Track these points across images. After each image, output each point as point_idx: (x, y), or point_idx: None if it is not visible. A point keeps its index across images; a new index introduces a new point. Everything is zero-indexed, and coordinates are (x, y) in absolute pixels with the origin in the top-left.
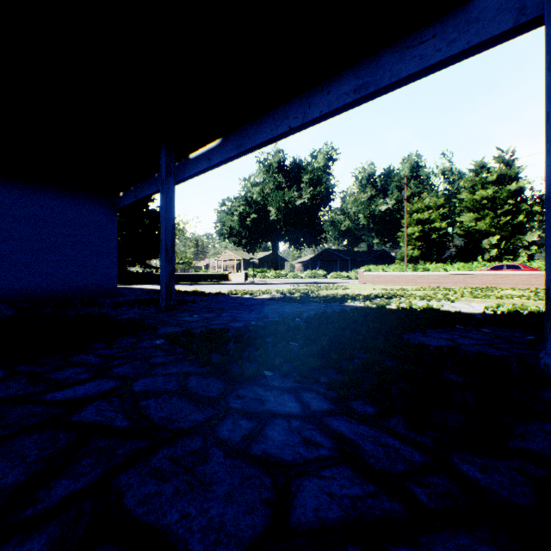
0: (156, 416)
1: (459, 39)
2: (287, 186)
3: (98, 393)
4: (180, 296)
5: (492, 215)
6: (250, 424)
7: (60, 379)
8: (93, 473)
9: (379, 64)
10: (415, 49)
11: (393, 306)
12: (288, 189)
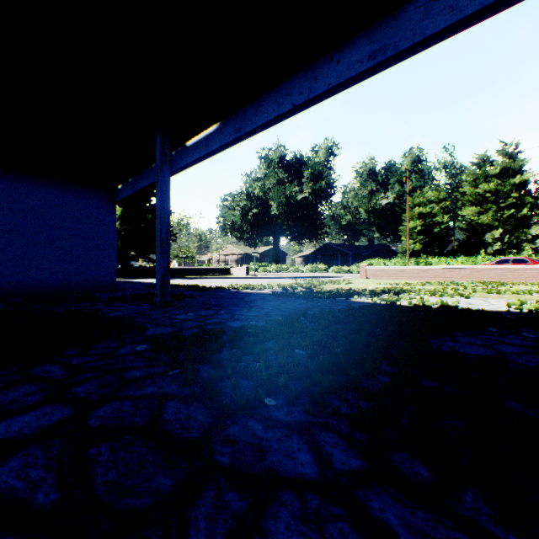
0: (102, 480)
1: None
2: (288, 181)
3: (38, 429)
4: (179, 291)
5: (495, 209)
6: (241, 502)
7: (1, 403)
8: None
9: (399, 22)
10: None
11: (403, 303)
12: (289, 184)
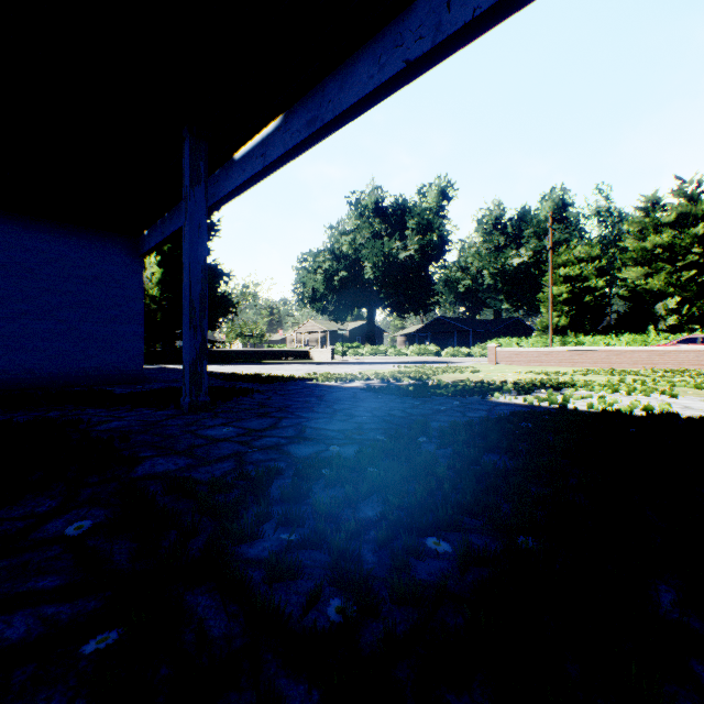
0: None
1: None
2: (386, 234)
3: None
4: (232, 383)
5: (668, 269)
6: None
7: None
8: None
9: None
10: None
11: (578, 406)
12: (389, 239)
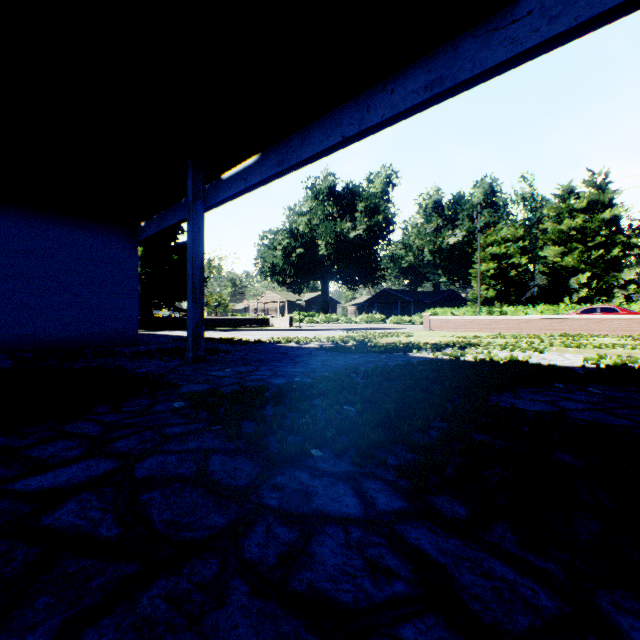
0: (158, 518)
1: (564, 14)
2: (338, 215)
3: (86, 479)
4: (212, 345)
5: (581, 249)
6: (290, 533)
7: (42, 457)
8: (46, 626)
9: (457, 52)
10: (504, 31)
11: (468, 358)
12: (340, 219)
